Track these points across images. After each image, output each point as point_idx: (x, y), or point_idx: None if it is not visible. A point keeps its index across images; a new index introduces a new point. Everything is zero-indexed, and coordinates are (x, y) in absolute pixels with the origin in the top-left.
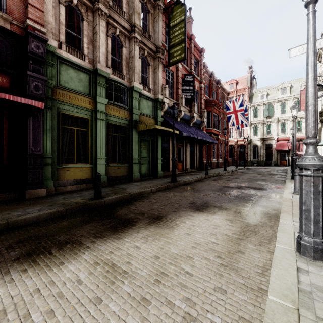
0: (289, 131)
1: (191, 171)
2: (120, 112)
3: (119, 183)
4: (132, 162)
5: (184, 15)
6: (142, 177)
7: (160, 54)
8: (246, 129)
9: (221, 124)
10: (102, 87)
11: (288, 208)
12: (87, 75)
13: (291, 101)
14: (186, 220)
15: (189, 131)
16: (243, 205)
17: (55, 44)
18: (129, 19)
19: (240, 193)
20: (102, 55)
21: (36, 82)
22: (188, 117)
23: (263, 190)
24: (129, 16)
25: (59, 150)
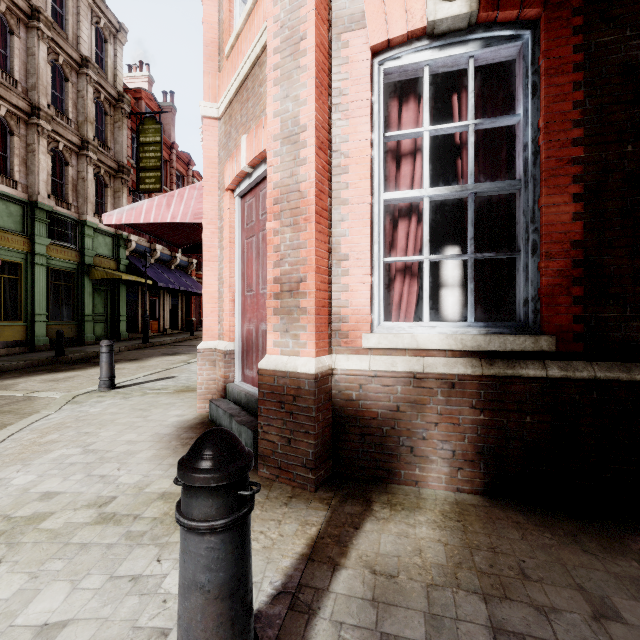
0: None
1: (173, 333)
2: (66, 253)
3: (66, 347)
4: (84, 320)
5: (160, 138)
6: (97, 341)
7: (124, 175)
8: None
9: None
10: (42, 223)
11: None
12: (19, 208)
13: None
14: (158, 358)
15: (168, 280)
16: None
17: None
18: (79, 128)
19: None
20: (42, 183)
21: None
22: (168, 258)
23: None
24: (78, 123)
25: None
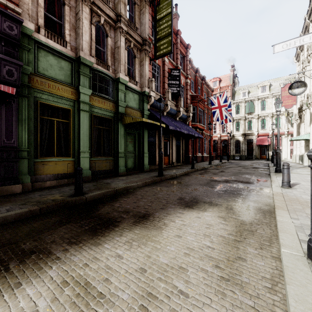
0: (268, 127)
1: (177, 165)
2: (105, 104)
3: (104, 178)
4: (118, 156)
5: (171, 8)
6: (128, 172)
7: (146, 46)
8: (229, 125)
9: (206, 120)
10: (85, 77)
11: (281, 203)
12: (68, 64)
13: (270, 99)
14: (176, 218)
15: (175, 125)
16: (233, 200)
17: (32, 26)
18: (115, 9)
19: (228, 187)
20: (85, 43)
21: (9, 67)
22: (174, 112)
23: (250, 183)
24: (114, 6)
25: (37, 143)
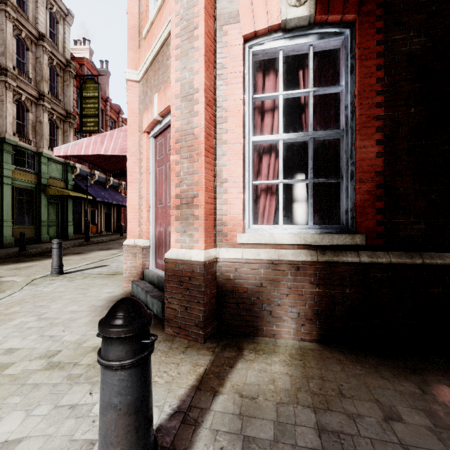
0: None
1: (107, 234)
2: (27, 176)
3: (27, 245)
4: (41, 225)
5: (98, 93)
6: (50, 240)
7: (71, 120)
8: None
9: None
10: (8, 154)
11: None
12: None
13: None
14: (96, 252)
15: (103, 196)
16: None
17: None
18: (37, 85)
19: None
20: (9, 125)
21: None
22: (104, 180)
23: None
24: (36, 81)
25: None
